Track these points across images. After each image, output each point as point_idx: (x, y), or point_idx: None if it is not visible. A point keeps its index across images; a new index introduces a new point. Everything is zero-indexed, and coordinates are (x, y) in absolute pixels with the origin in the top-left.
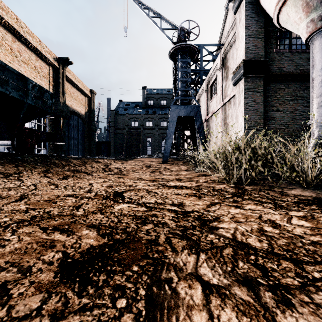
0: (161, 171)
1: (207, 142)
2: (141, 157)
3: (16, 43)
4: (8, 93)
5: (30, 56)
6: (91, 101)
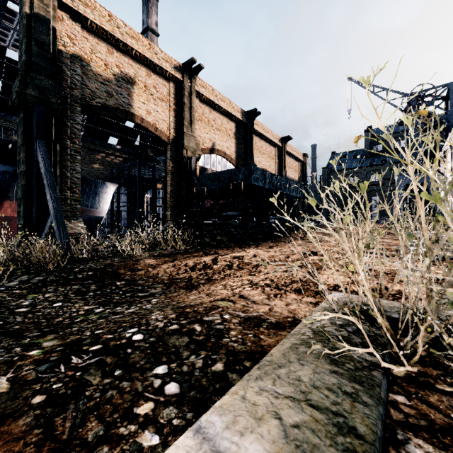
0: (384, 235)
1: (451, 205)
2: (364, 223)
3: (260, 142)
4: (293, 195)
5: (266, 147)
6: (304, 165)
